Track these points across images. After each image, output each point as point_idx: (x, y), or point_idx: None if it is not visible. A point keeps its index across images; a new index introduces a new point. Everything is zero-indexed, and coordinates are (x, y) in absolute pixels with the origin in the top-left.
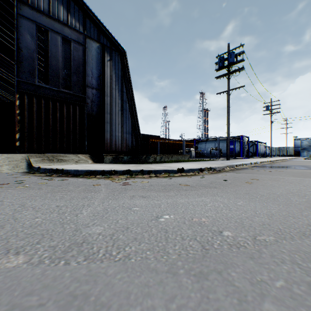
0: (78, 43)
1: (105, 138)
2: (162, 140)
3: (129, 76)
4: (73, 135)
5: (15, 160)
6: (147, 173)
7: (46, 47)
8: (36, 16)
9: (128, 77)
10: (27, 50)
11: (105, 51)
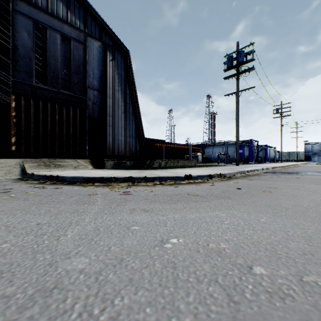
0: (78, 42)
1: (107, 142)
2: (167, 144)
3: (132, 76)
4: (73, 139)
5: (8, 165)
6: (151, 180)
7: (45, 46)
8: (34, 13)
9: (131, 78)
10: (24, 49)
11: (107, 50)
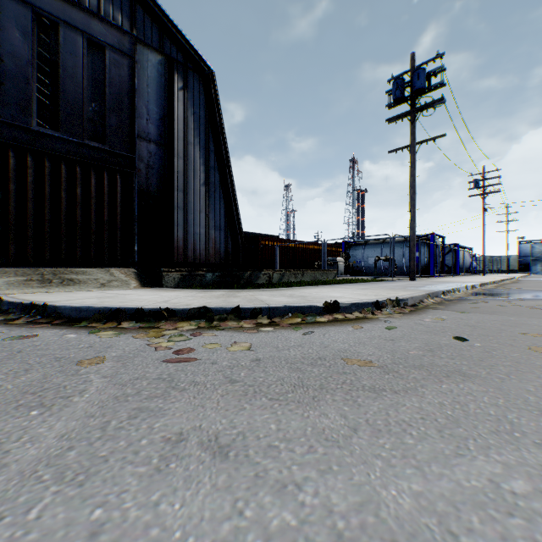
0: (120, 53)
1: (173, 237)
2: (282, 242)
3: (220, 119)
4: (109, 232)
5: None
6: (251, 316)
7: (55, 57)
8: None
9: (218, 122)
10: (14, 61)
11: (174, 70)
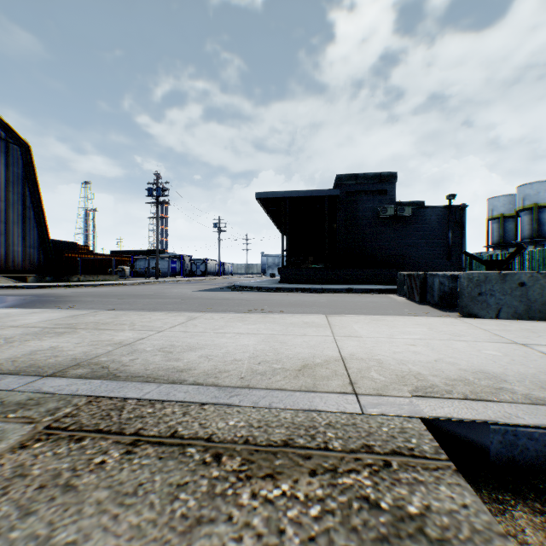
0: None
1: None
2: (84, 254)
3: (35, 176)
4: None
5: None
6: (81, 286)
7: None
8: None
9: (34, 177)
10: None
11: None
